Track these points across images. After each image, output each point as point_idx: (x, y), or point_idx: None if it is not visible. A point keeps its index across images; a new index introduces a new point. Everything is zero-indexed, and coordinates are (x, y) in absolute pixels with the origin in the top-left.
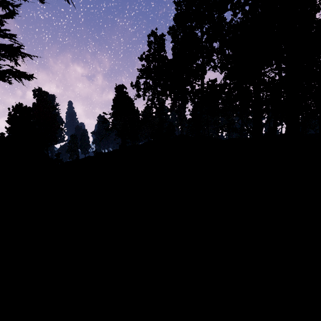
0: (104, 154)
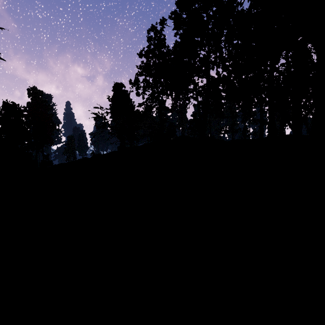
0: (101, 155)
